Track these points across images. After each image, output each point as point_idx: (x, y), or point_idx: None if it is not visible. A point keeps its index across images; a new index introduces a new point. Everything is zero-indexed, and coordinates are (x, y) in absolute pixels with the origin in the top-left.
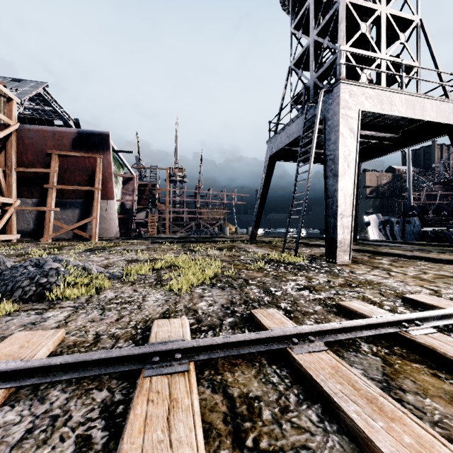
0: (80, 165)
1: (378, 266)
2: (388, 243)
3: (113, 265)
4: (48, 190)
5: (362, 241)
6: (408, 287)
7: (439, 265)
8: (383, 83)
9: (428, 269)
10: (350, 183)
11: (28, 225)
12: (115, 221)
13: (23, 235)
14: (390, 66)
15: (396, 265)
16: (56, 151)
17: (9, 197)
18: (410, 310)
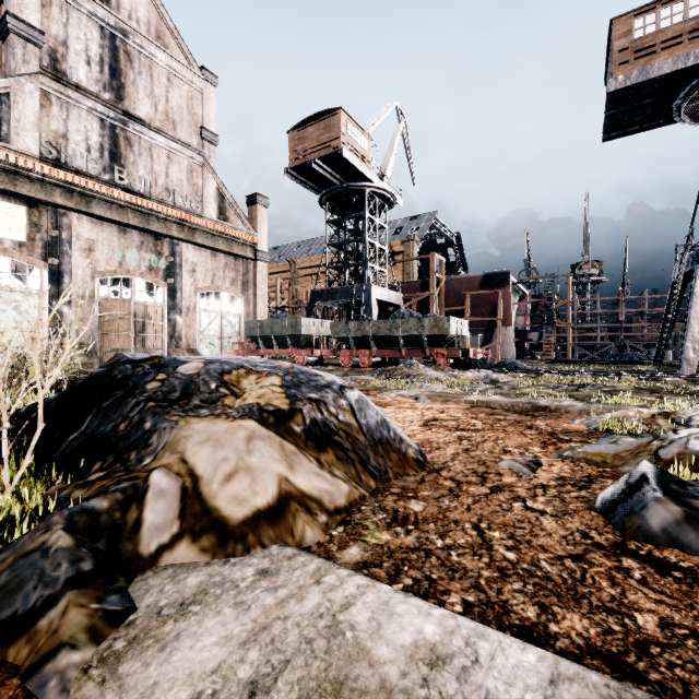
0: (485, 300)
1: None
2: None
3: None
4: None
5: None
6: None
7: None
8: None
9: None
10: None
11: None
12: (512, 344)
13: None
14: None
15: None
16: (468, 292)
17: None
18: None
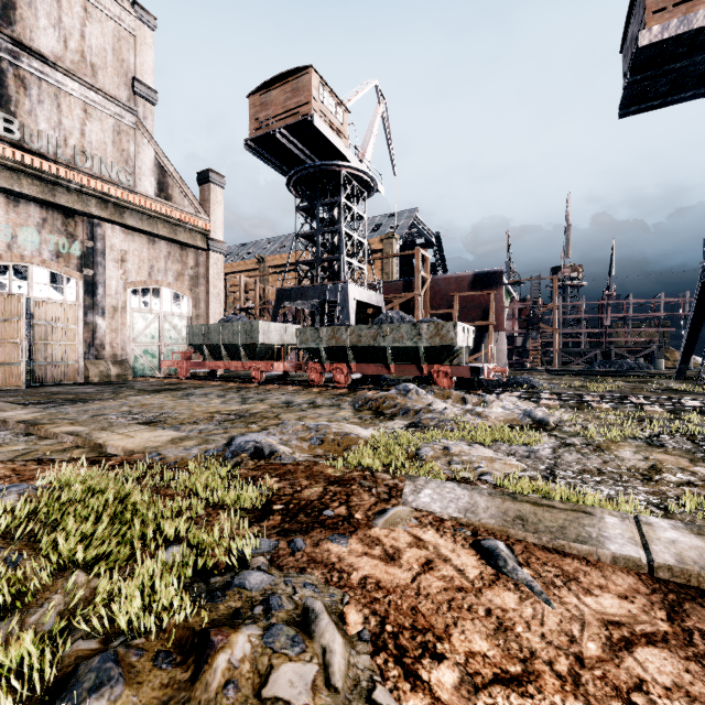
0: (475, 303)
1: None
2: None
3: None
4: None
5: None
6: None
7: None
8: None
9: None
10: None
11: None
12: (504, 352)
13: None
14: None
15: None
16: (457, 293)
17: None
18: None
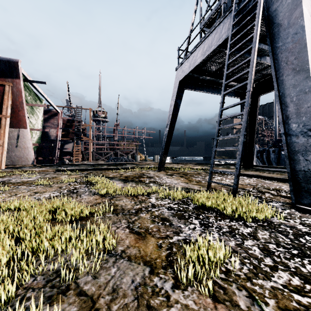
0: None
1: None
2: (280, 168)
3: None
4: None
5: (254, 166)
6: None
7: None
8: None
9: None
10: None
11: None
12: (30, 149)
13: None
14: None
15: None
16: None
17: None
18: None
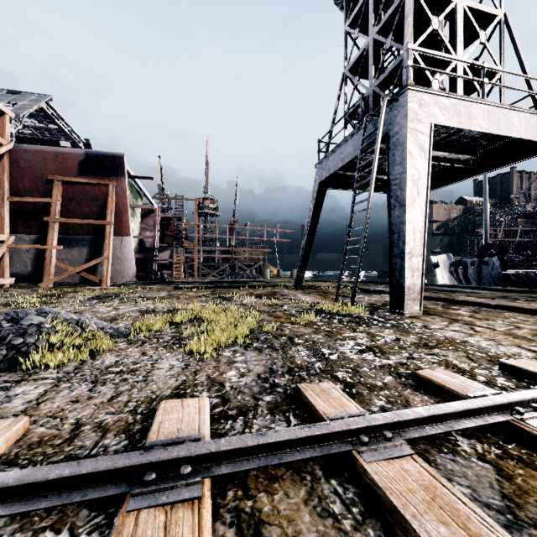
0: (88, 194)
1: (457, 318)
2: (462, 288)
3: (122, 318)
4: (49, 224)
5: (431, 286)
6: (501, 348)
7: (534, 317)
8: (459, 91)
9: (521, 322)
10: (421, 214)
11: (25, 267)
12: (132, 262)
13: (18, 279)
14: (467, 70)
15: (479, 317)
16: (58, 176)
17: (1, 233)
18: (514, 382)
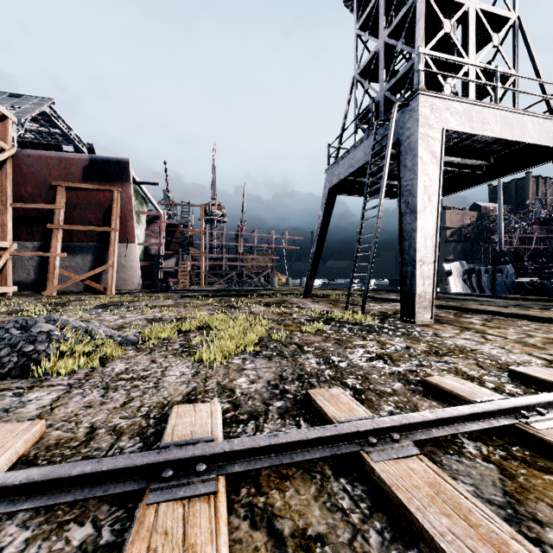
0: (92, 201)
1: (468, 327)
2: (475, 297)
3: (129, 326)
4: (52, 231)
5: (443, 294)
6: (512, 356)
7: (546, 326)
8: (471, 96)
9: (533, 331)
10: (432, 221)
11: (28, 275)
12: (137, 269)
13: (21, 287)
14: (480, 74)
15: (491, 325)
16: (62, 182)
17: (3, 240)
18: (522, 389)
